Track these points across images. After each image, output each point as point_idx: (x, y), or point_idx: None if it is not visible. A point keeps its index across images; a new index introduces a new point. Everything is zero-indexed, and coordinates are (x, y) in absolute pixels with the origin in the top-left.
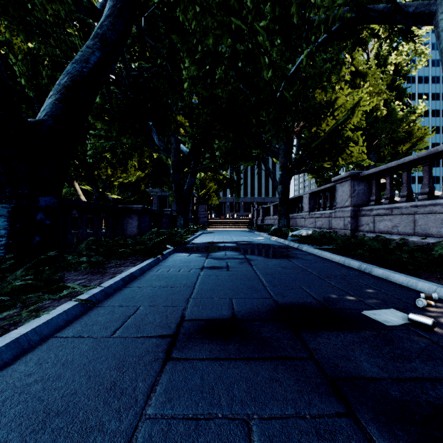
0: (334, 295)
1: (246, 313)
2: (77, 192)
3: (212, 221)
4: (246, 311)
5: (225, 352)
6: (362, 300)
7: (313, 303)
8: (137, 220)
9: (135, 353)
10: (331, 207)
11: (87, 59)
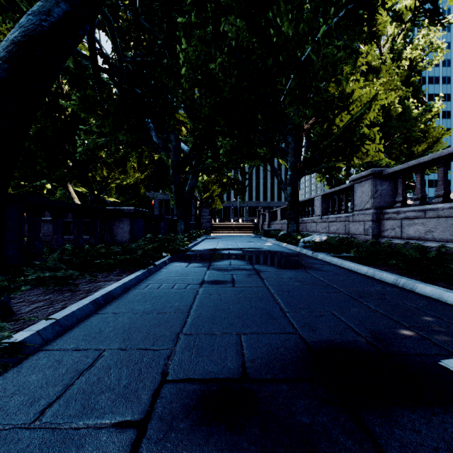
0: (383, 327)
1: (262, 364)
2: (71, 194)
3: (215, 226)
4: (262, 361)
5: None
6: (426, 336)
7: (358, 343)
8: (129, 224)
9: None
10: (346, 210)
11: (48, 11)
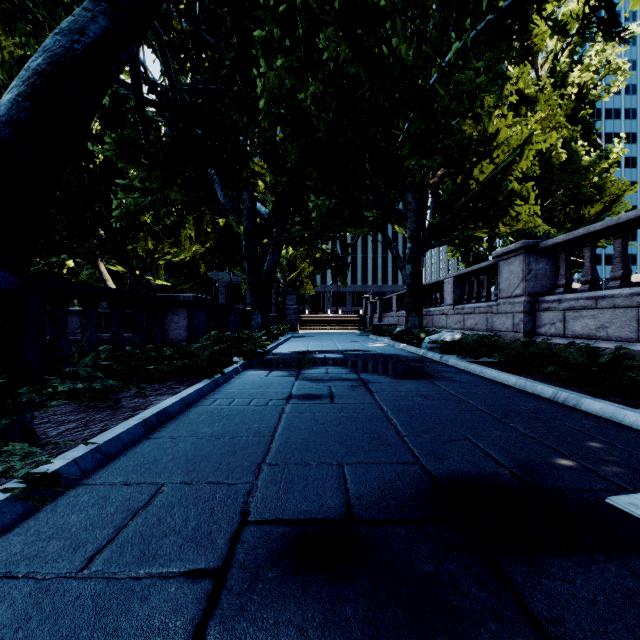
0: (533, 455)
1: (373, 501)
2: (103, 275)
3: (305, 320)
4: (372, 498)
5: (338, 633)
6: (590, 467)
7: (500, 475)
8: (186, 317)
9: (116, 637)
10: (489, 297)
11: (82, 29)
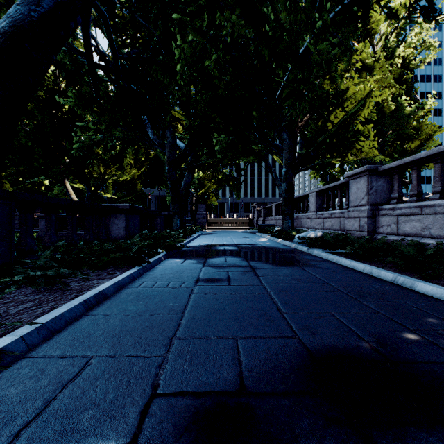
0: (386, 330)
1: (261, 374)
2: (68, 190)
3: (211, 222)
4: (261, 370)
5: None
6: (432, 340)
7: (362, 349)
8: (124, 220)
9: None
10: (341, 206)
11: (38, 1)
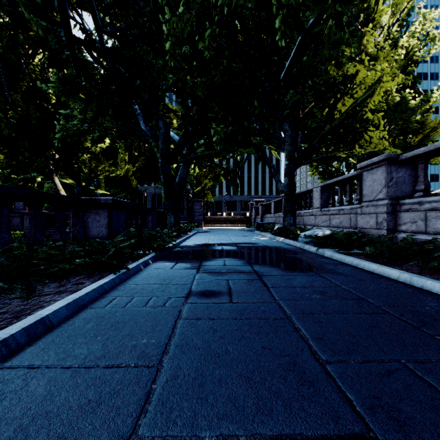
0: None
1: None
2: (57, 186)
3: (207, 220)
4: None
5: None
6: None
7: None
8: (106, 217)
9: None
10: (351, 201)
11: None
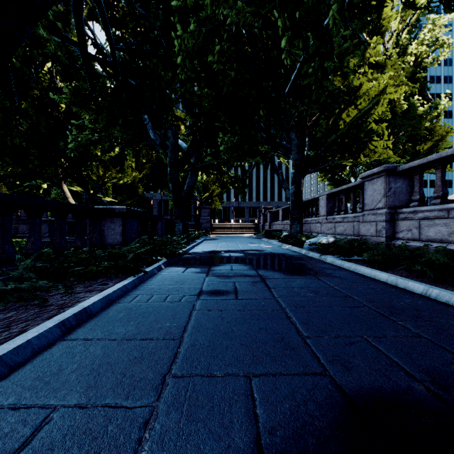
0: (438, 362)
1: (288, 439)
2: (65, 194)
3: (215, 227)
4: (286, 432)
5: None
6: None
7: (417, 393)
8: (121, 225)
9: None
10: (354, 210)
11: None
